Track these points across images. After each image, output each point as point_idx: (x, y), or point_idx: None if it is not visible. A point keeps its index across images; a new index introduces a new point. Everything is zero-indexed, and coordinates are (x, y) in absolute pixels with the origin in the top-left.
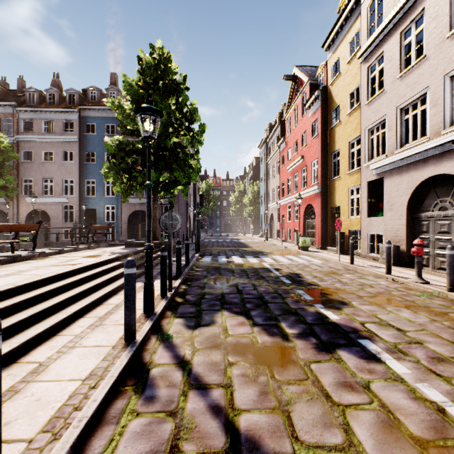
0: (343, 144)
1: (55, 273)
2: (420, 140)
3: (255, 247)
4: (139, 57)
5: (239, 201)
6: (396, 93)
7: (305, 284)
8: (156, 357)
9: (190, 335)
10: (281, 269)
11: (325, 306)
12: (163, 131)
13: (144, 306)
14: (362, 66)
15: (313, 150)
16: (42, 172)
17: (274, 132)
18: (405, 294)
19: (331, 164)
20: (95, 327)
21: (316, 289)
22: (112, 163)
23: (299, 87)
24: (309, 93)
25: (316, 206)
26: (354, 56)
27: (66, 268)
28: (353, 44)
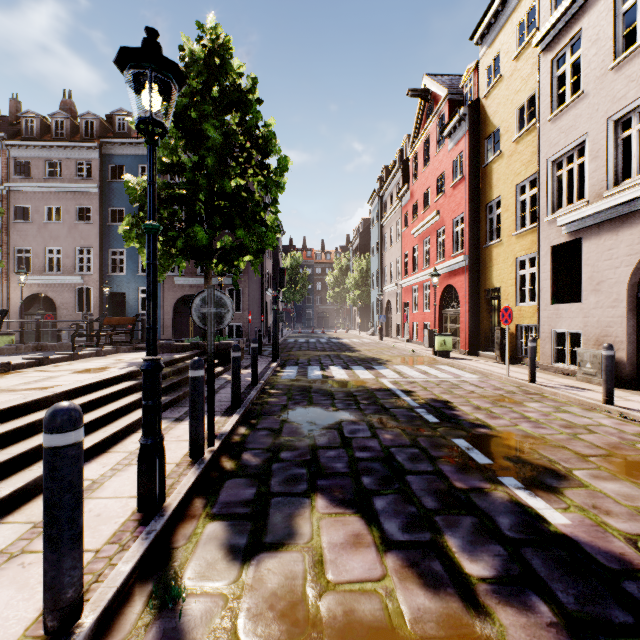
0: (507, 188)
1: None
2: None
3: (364, 350)
4: (181, 48)
5: (339, 283)
6: (606, 95)
7: (465, 425)
8: None
9: (232, 584)
10: (413, 391)
11: (525, 484)
12: (218, 164)
13: (139, 494)
14: (542, 58)
15: (455, 201)
16: (44, 237)
17: (393, 178)
18: None
19: (485, 221)
20: (4, 562)
21: (488, 435)
22: (137, 217)
23: (432, 107)
24: (449, 113)
25: (461, 288)
26: (526, 46)
27: (8, 400)
28: (519, 34)
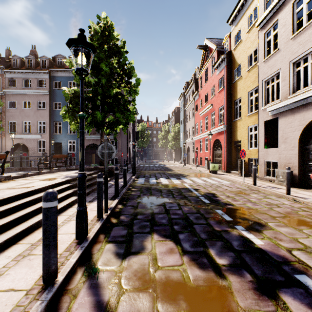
0: (244, 93)
1: (0, 198)
2: (310, 86)
3: (176, 170)
4: (89, 27)
5: (165, 138)
6: (289, 51)
7: (221, 204)
8: (74, 306)
9: (118, 267)
10: (199, 189)
11: (246, 228)
12: (107, 82)
13: (76, 231)
14: (260, 32)
15: (220, 99)
16: (22, 116)
17: (190, 88)
18: (311, 214)
19: (234, 109)
20: (21, 258)
21: (232, 208)
22: (68, 107)
23: (209, 54)
24: (217, 57)
25: (222, 141)
26: (252, 26)
27: (15, 192)
28: (250, 20)
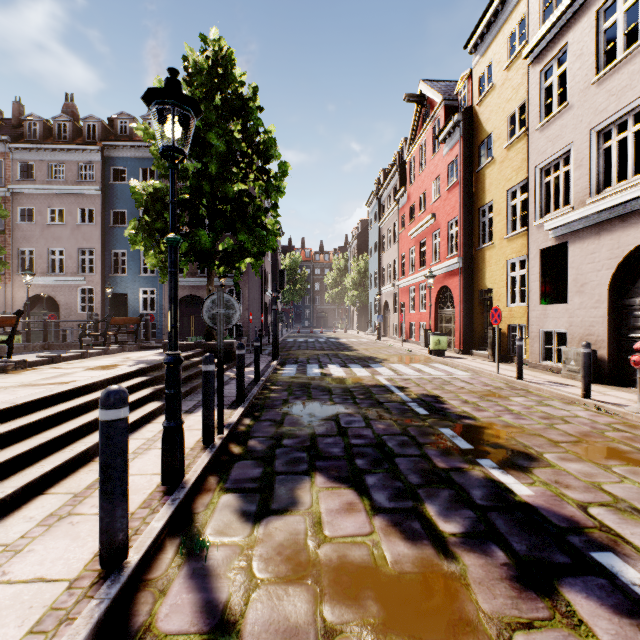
0: (498, 193)
1: (9, 404)
2: (632, 179)
3: (362, 350)
4: (185, 58)
5: (338, 283)
6: (589, 108)
7: (452, 417)
8: (163, 610)
9: (246, 538)
10: (407, 387)
11: (500, 464)
12: (221, 170)
13: (163, 470)
14: (531, 70)
15: (450, 205)
16: (47, 238)
17: (390, 181)
18: (631, 437)
19: (479, 224)
20: (56, 521)
21: (472, 425)
22: (143, 221)
23: (428, 112)
24: (444, 119)
25: (455, 289)
26: (516, 57)
27: (37, 392)
28: (512, 43)
